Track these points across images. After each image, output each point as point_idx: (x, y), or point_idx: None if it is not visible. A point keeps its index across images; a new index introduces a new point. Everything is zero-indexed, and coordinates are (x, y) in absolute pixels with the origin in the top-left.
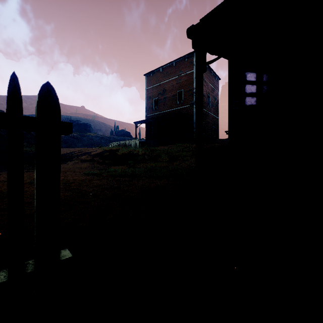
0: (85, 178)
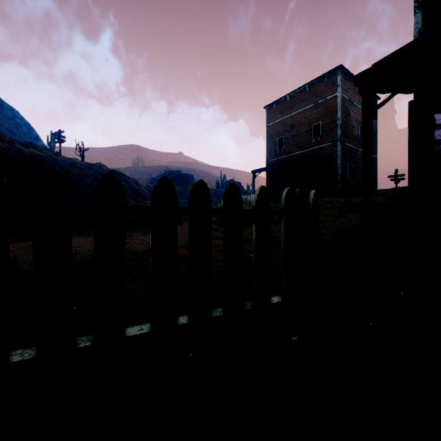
0: (221, 243)
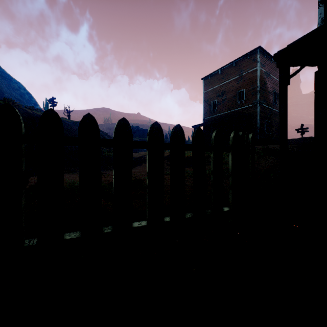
0: None
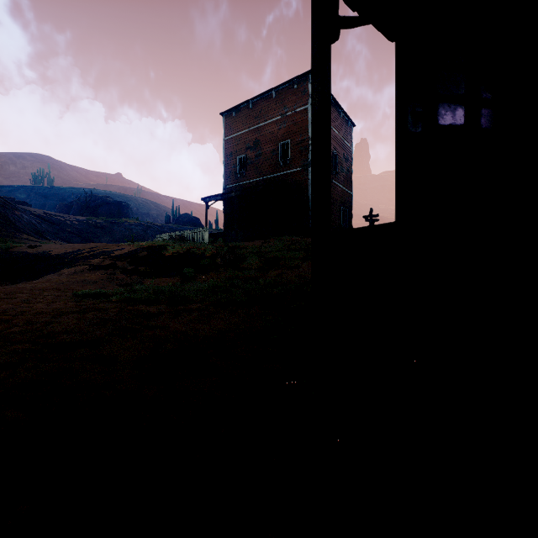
0: (56, 309)
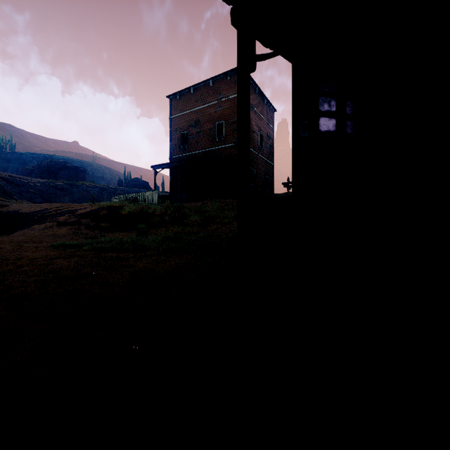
0: (44, 255)
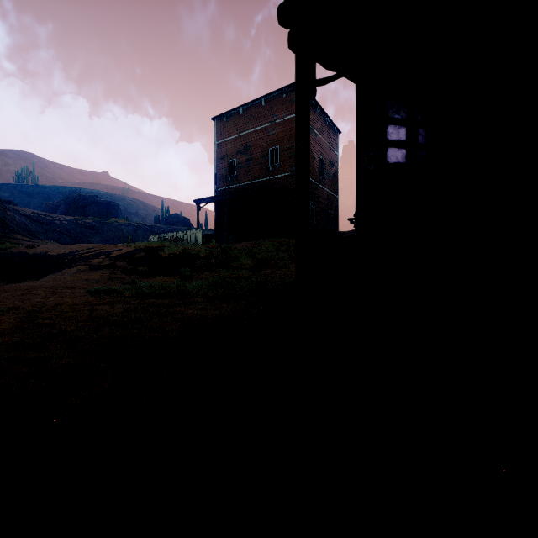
0: (84, 301)
